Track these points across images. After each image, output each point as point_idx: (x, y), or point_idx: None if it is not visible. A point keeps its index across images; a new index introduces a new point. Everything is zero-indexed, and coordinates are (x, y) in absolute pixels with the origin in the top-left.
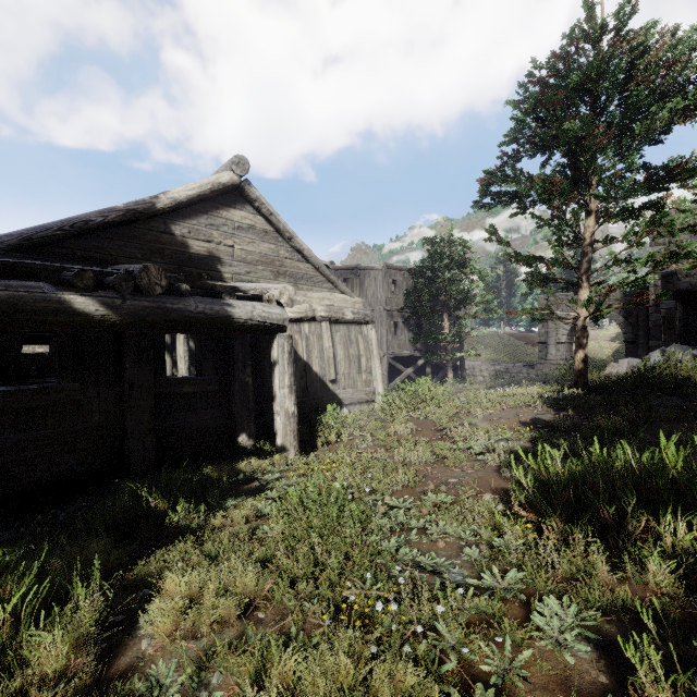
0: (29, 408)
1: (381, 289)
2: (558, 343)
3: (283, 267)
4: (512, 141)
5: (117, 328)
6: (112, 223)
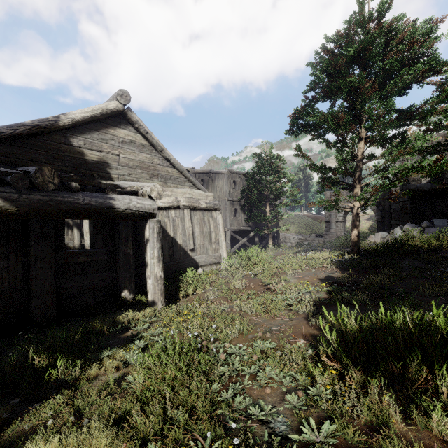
0: None
1: (226, 186)
2: (337, 222)
3: (156, 170)
4: (311, 89)
5: (14, 216)
6: (21, 135)
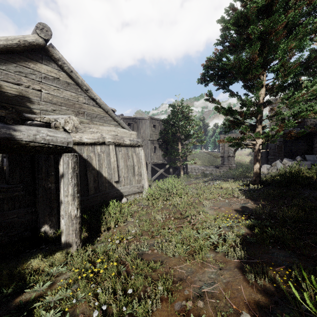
0: None
1: (148, 129)
2: (229, 157)
3: (82, 109)
4: (221, 43)
5: None
6: None
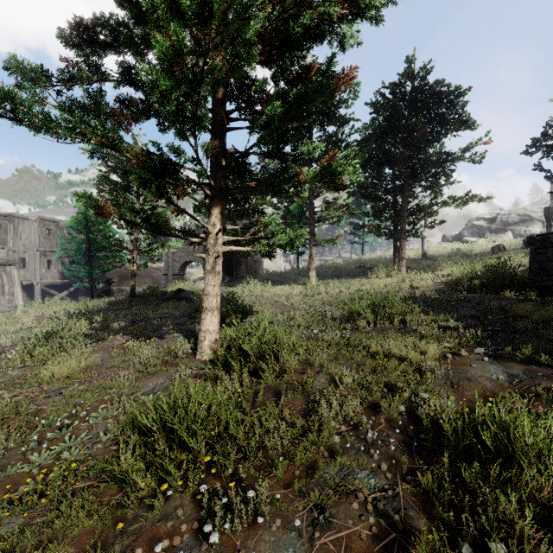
0: None
1: (35, 235)
2: (174, 275)
3: None
4: (100, 184)
5: None
6: None
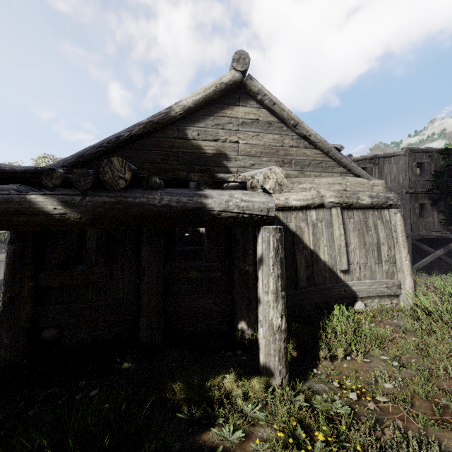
0: (78, 285)
1: (403, 173)
2: None
3: (288, 155)
4: None
5: (82, 226)
6: (136, 136)
